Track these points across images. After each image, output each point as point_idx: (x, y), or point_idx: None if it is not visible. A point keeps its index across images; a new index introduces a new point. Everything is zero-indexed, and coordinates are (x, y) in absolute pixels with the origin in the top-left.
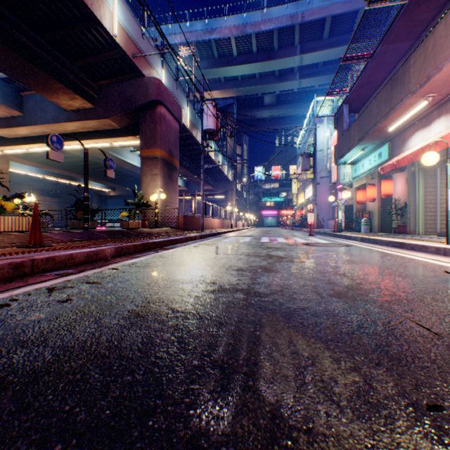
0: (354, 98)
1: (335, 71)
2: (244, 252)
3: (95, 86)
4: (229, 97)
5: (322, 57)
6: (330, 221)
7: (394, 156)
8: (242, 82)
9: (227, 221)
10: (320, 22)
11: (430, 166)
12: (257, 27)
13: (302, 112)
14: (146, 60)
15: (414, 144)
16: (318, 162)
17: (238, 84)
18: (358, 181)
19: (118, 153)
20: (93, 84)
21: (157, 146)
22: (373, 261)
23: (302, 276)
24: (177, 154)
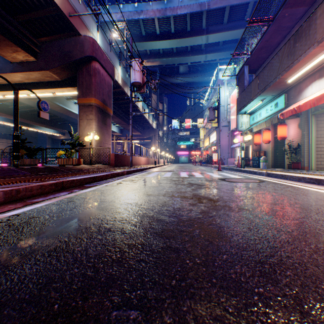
0: (253, 59)
1: (231, 49)
2: (167, 191)
3: (37, 41)
4: (153, 66)
5: (222, 37)
6: (229, 159)
7: (290, 105)
8: (163, 54)
9: (152, 159)
10: (222, 10)
11: (321, 113)
12: (175, 11)
13: (207, 80)
14: (82, 21)
15: (311, 93)
16: (220, 115)
17: (160, 56)
18: (258, 126)
19: (64, 104)
20: (34, 40)
21: (92, 95)
22: (322, 205)
23: (282, 257)
24: (110, 103)
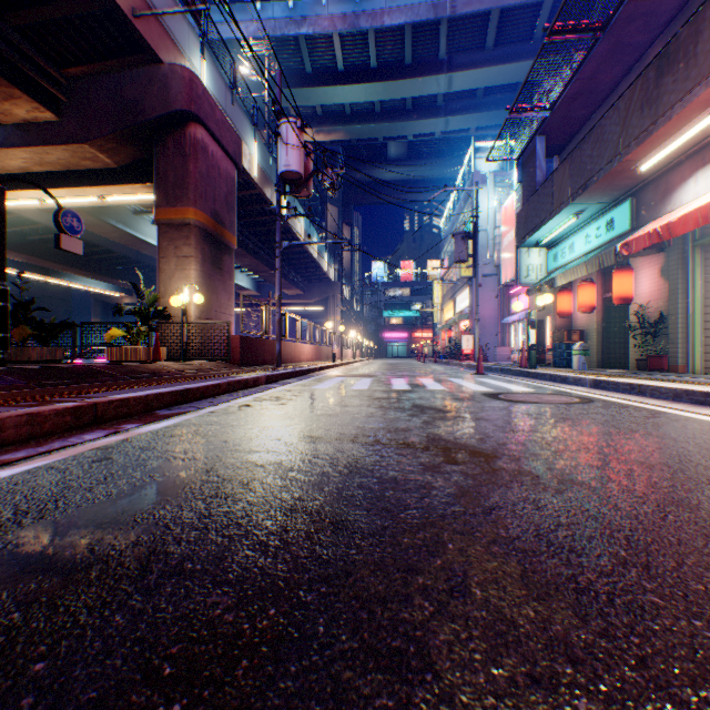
0: (557, 122)
1: (502, 105)
2: (363, 426)
3: (60, 76)
4: (331, 142)
5: (483, 79)
6: (498, 348)
7: (643, 223)
8: (352, 116)
9: (327, 348)
10: (482, 18)
11: None
12: (378, 20)
13: (449, 174)
14: (166, 31)
15: (694, 195)
16: (480, 250)
17: (346, 120)
18: (569, 274)
19: (127, 224)
20: (54, 72)
21: (188, 202)
22: None
23: None
24: (232, 222)
